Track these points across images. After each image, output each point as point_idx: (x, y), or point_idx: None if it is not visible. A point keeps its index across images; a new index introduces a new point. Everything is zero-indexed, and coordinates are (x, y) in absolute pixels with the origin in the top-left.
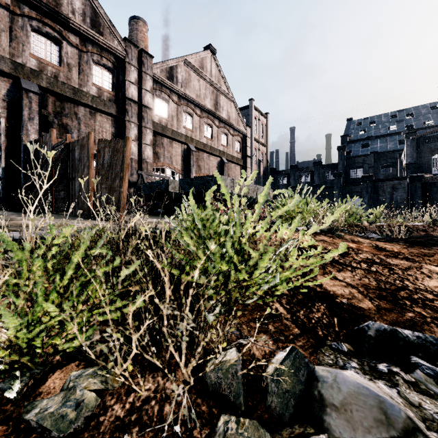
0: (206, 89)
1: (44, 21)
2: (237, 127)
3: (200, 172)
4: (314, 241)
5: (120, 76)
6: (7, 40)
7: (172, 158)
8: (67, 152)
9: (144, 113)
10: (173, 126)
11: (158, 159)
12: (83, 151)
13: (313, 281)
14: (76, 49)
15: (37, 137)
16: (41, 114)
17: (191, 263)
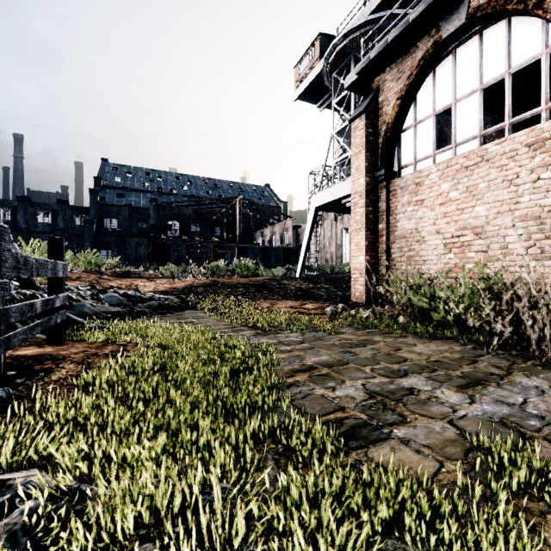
0: None
1: None
2: None
3: None
4: None
5: None
6: None
7: None
8: None
9: None
10: None
11: None
12: None
13: None
14: None
15: None
16: None
17: None
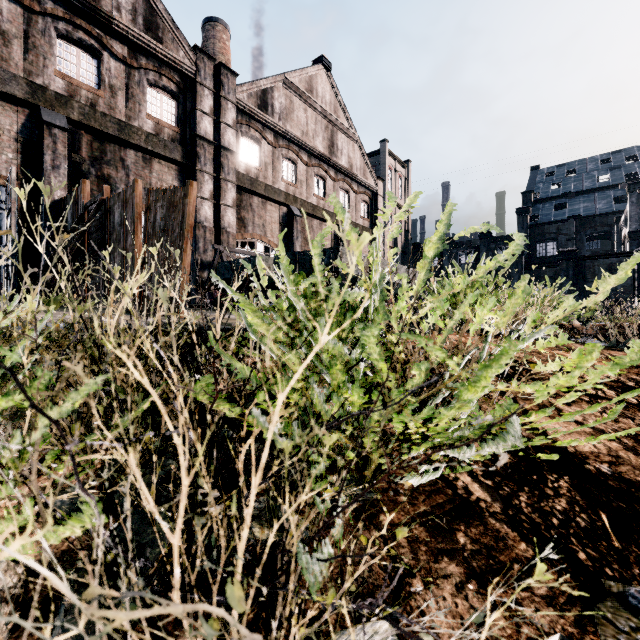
0: (316, 124)
1: (76, 22)
2: (364, 180)
3: (308, 248)
4: (564, 338)
5: (187, 105)
6: (21, 50)
7: (266, 227)
8: (103, 214)
9: (223, 159)
10: (267, 178)
11: (245, 228)
12: (126, 210)
13: (525, 424)
14: (123, 64)
15: (65, 195)
16: (71, 161)
17: (271, 386)
